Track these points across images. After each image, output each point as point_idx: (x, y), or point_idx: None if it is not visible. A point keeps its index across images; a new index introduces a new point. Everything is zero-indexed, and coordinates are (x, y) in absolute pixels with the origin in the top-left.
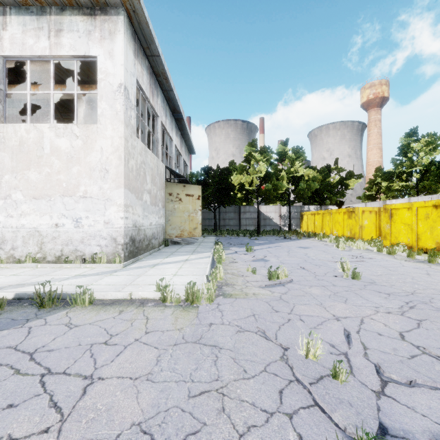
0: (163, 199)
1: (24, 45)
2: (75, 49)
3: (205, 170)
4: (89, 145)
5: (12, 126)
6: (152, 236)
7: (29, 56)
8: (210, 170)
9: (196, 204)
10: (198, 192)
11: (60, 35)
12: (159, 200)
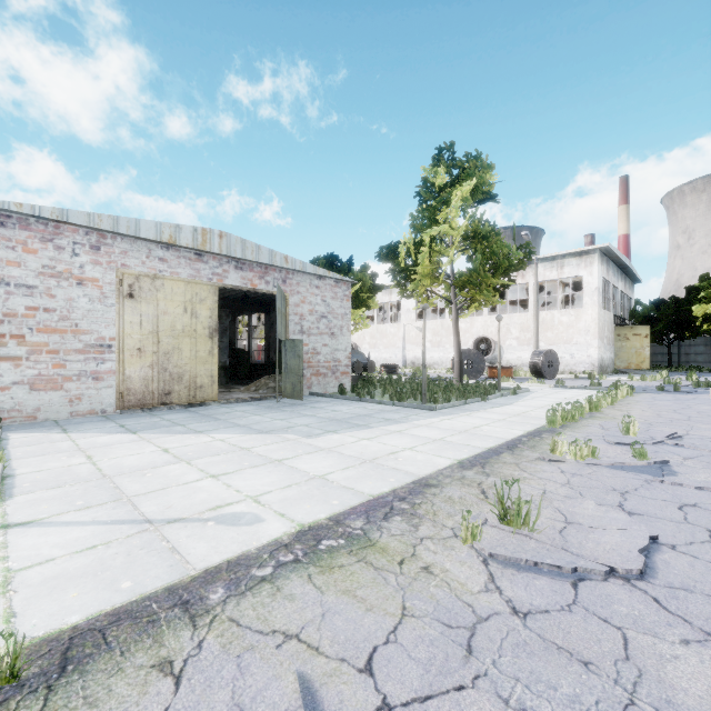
0: (613, 340)
1: (544, 276)
2: (570, 274)
3: (654, 303)
4: (578, 319)
5: (538, 313)
6: (607, 366)
7: (546, 280)
8: (662, 302)
9: (644, 342)
10: (645, 332)
11: (562, 268)
12: (610, 341)
